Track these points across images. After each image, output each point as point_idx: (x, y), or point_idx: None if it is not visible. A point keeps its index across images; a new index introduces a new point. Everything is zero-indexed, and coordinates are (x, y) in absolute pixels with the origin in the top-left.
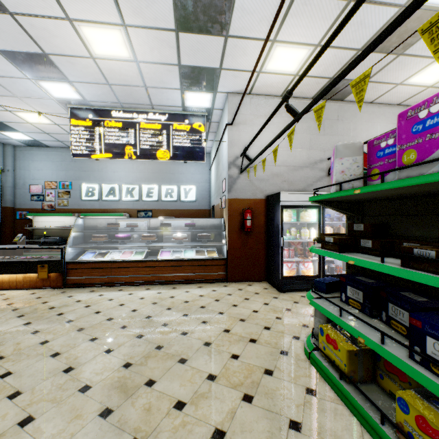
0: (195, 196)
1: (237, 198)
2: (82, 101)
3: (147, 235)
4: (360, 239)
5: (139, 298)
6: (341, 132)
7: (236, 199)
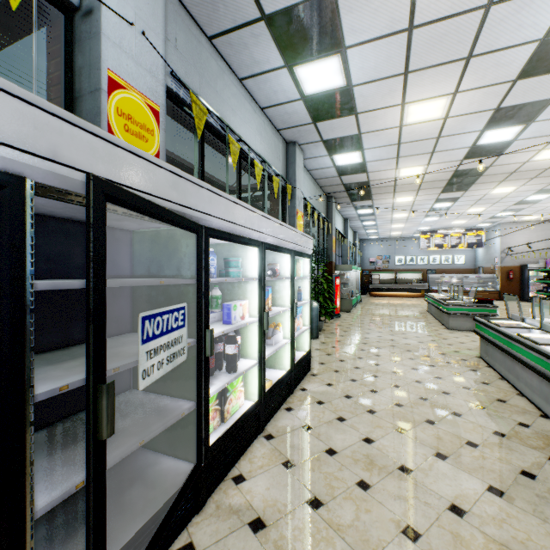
0: (464, 261)
1: (504, 266)
2: (427, 229)
3: (459, 281)
4: (544, 278)
5: None
6: None
7: (504, 266)
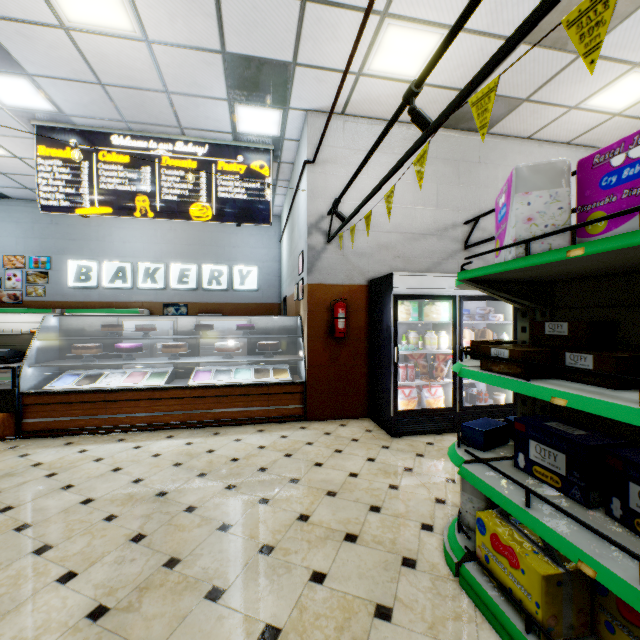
0: (257, 282)
1: (323, 283)
2: (57, 114)
3: (172, 345)
4: (564, 353)
5: (152, 454)
6: (485, 182)
7: (321, 284)
